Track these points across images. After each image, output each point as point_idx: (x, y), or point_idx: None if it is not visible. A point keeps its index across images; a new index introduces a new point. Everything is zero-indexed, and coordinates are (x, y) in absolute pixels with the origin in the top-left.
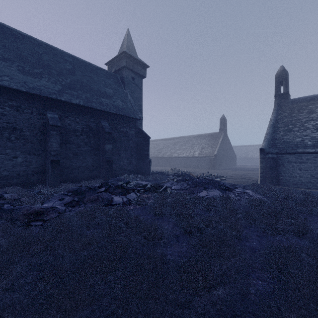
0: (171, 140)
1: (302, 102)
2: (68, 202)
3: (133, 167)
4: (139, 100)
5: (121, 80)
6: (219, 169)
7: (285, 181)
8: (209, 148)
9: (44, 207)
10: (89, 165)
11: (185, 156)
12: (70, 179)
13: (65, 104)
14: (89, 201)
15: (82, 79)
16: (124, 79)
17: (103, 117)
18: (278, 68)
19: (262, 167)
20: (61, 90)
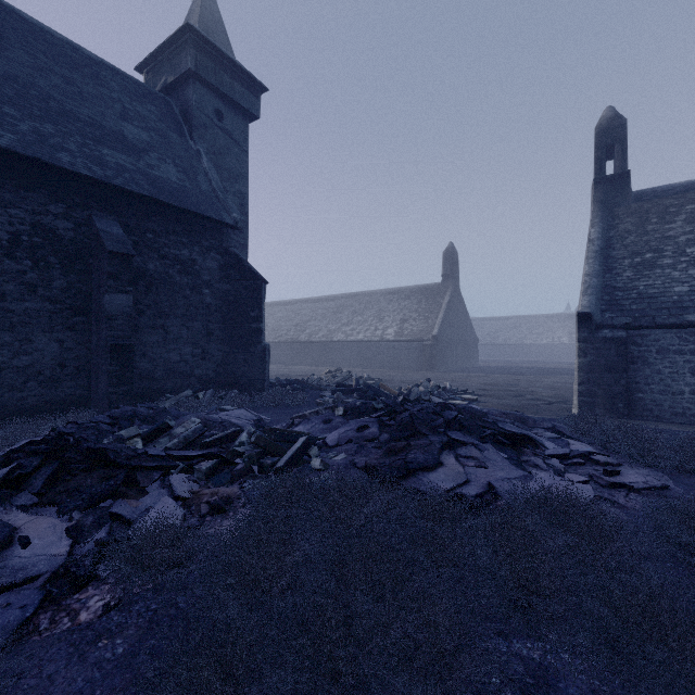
0: (329, 302)
1: (664, 197)
2: None
3: (214, 367)
4: (239, 178)
5: (182, 114)
6: (443, 371)
7: (651, 406)
8: (421, 321)
9: None
10: (44, 362)
11: (363, 339)
12: None
13: None
14: None
15: (30, 76)
16: (191, 112)
17: (105, 204)
18: (602, 113)
19: (585, 365)
20: None
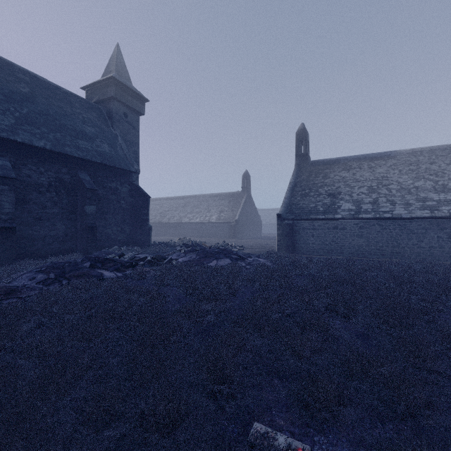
0: (180, 200)
1: (319, 165)
2: (43, 280)
3: (126, 236)
4: (135, 144)
5: (107, 115)
6: (241, 238)
7: (301, 249)
8: (230, 212)
9: (13, 285)
10: (60, 234)
11: (199, 221)
12: (30, 254)
13: (22, 146)
14: (73, 277)
15: (47, 110)
16: (112, 115)
17: (82, 166)
18: (299, 126)
19: (279, 234)
20: (14, 125)
